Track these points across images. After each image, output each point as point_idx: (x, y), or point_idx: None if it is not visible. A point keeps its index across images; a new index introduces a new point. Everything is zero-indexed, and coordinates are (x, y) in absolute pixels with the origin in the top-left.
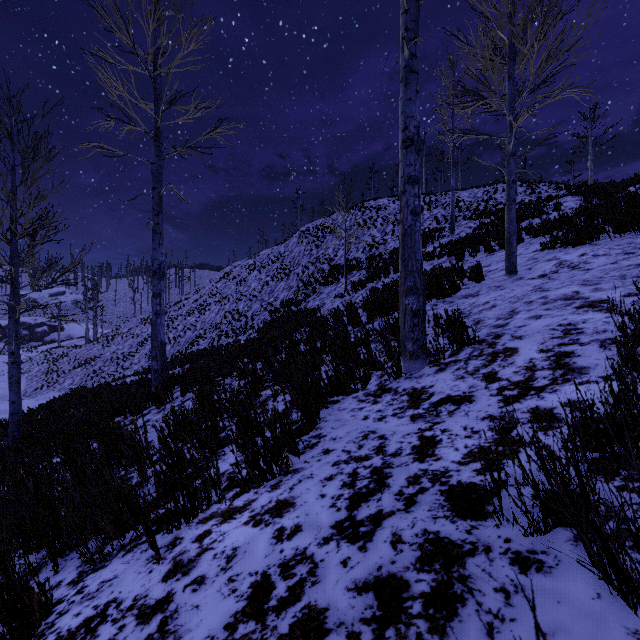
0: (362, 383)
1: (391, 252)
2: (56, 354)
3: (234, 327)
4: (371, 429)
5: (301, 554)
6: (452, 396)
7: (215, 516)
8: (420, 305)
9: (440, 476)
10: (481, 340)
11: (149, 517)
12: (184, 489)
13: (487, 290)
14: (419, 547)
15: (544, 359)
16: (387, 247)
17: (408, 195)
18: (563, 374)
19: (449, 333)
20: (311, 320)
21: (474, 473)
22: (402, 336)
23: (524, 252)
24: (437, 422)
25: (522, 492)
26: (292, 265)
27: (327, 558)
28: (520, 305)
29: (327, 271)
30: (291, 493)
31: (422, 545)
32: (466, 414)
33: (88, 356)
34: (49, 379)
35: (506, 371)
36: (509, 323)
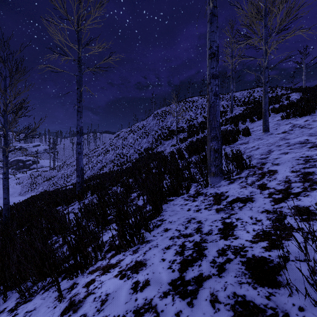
0: (186, 190)
1: (200, 123)
2: (35, 175)
3: (121, 161)
4: (192, 217)
5: (148, 304)
6: (240, 198)
7: (98, 269)
8: (219, 146)
9: (239, 250)
10: (253, 166)
11: (61, 268)
12: (80, 252)
13: (253, 140)
14: (231, 308)
15: (295, 176)
16: (198, 121)
17: (212, 85)
18: (310, 185)
19: (235, 162)
20: (159, 157)
21: (263, 249)
22: (208, 164)
23: (271, 121)
24: (232, 213)
25: (313, 273)
26: (150, 130)
27: (165, 309)
28: (273, 147)
29: (167, 133)
30: (144, 256)
31: (234, 306)
32: (250, 209)
33: (50, 176)
34: (32, 187)
35: (272, 183)
36: (269, 157)
